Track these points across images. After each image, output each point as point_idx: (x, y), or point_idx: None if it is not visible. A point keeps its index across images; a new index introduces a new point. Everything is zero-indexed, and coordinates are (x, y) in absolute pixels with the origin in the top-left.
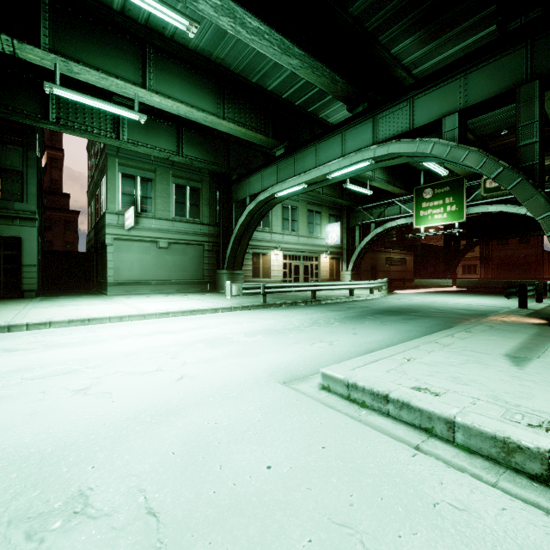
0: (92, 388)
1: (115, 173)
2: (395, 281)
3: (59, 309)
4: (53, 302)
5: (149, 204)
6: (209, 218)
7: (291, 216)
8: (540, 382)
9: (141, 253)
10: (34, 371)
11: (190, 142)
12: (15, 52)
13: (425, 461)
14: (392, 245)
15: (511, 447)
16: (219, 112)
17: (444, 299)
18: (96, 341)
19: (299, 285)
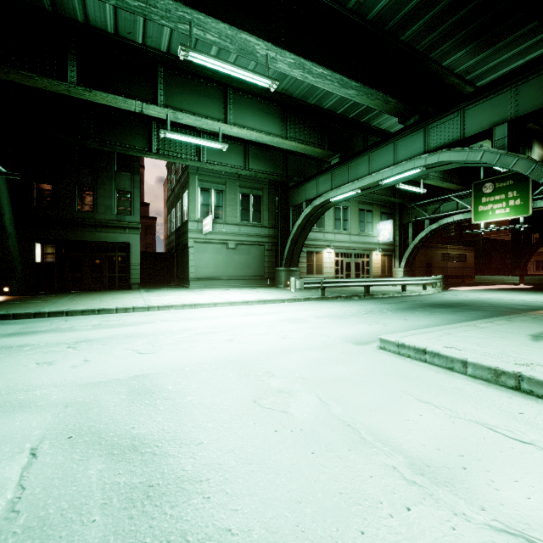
0: (234, 339)
1: (195, 188)
2: (452, 278)
3: (167, 298)
4: (156, 292)
5: (221, 211)
6: (269, 221)
7: (343, 216)
8: None
9: (214, 253)
10: (193, 331)
11: (254, 157)
12: (142, 111)
13: (443, 375)
14: (449, 240)
15: (499, 372)
16: (283, 133)
17: (503, 296)
18: (212, 318)
19: (353, 281)
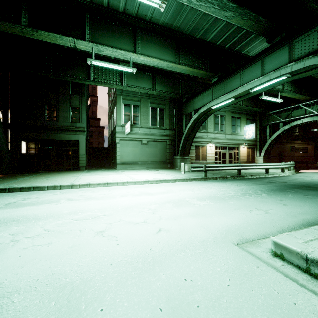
0: (106, 231)
1: (120, 104)
2: (299, 163)
3: (94, 177)
4: (92, 172)
5: (137, 119)
6: (169, 126)
7: (220, 122)
8: None
9: (133, 147)
10: (78, 214)
11: (159, 82)
12: (75, 46)
13: None
14: (295, 137)
15: None
16: (176, 60)
17: None
18: (110, 197)
19: (229, 166)
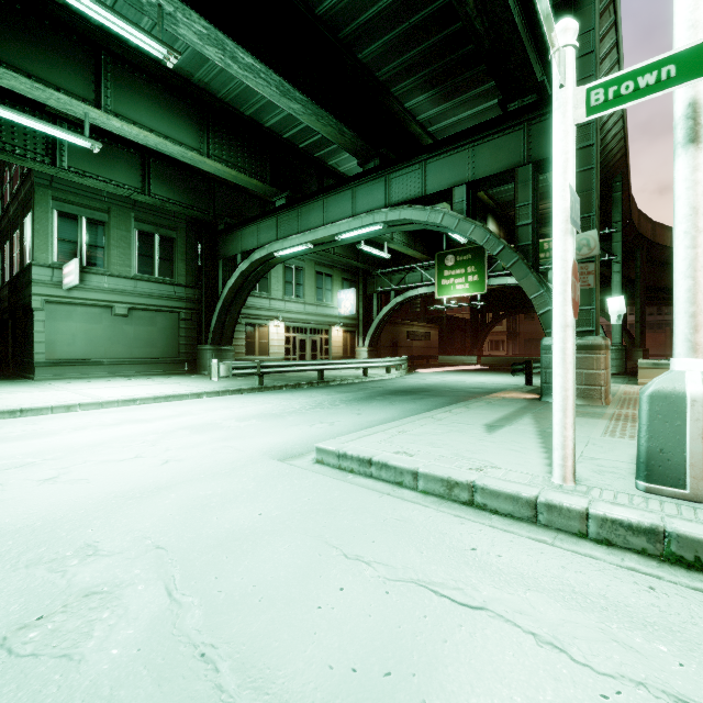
0: (61, 476)
1: (47, 210)
2: (418, 359)
3: None
4: None
5: (101, 255)
6: (187, 278)
7: (296, 279)
8: (498, 442)
9: (87, 321)
10: None
11: (160, 177)
12: None
13: (388, 499)
14: (416, 316)
15: (452, 484)
16: (202, 147)
17: (463, 378)
18: (44, 434)
19: (303, 364)
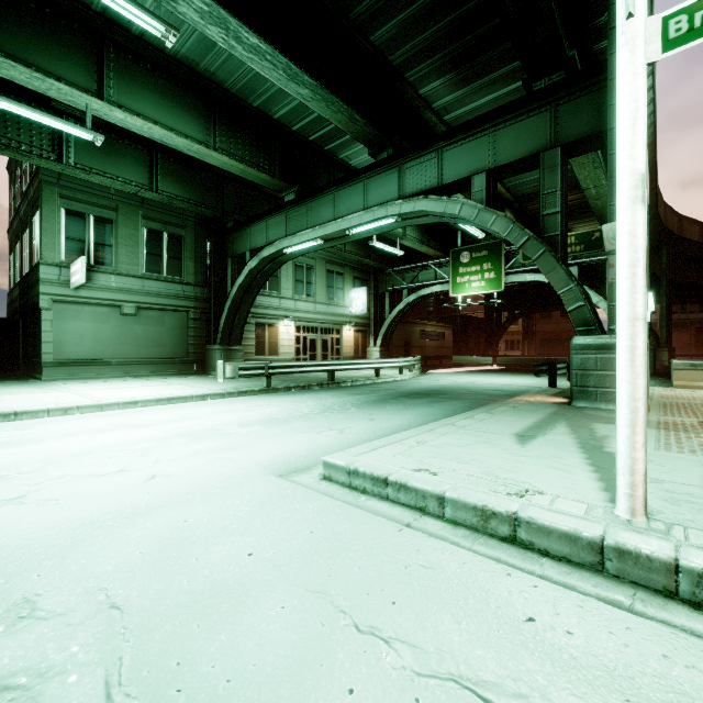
0: (29, 495)
1: (55, 208)
2: (431, 359)
3: None
4: None
5: (108, 254)
6: (195, 276)
7: (306, 278)
8: (534, 457)
9: (95, 321)
10: None
11: (168, 174)
12: None
13: (409, 533)
14: (428, 316)
15: (488, 514)
16: (209, 140)
17: (480, 379)
18: (30, 441)
19: (313, 364)
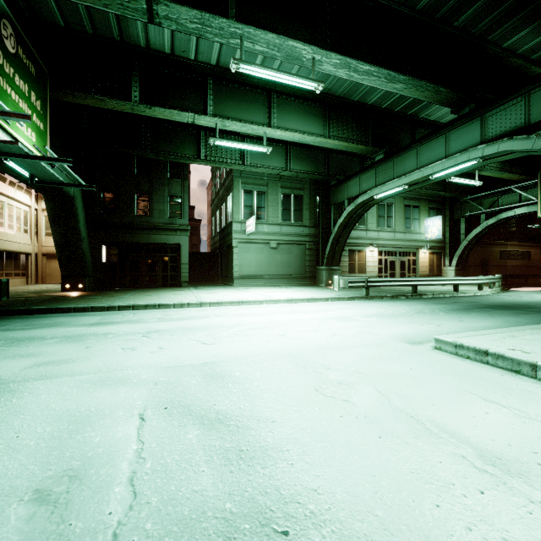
0: (286, 335)
1: (239, 190)
2: (513, 277)
3: (216, 295)
4: (204, 290)
5: (263, 212)
6: (309, 221)
7: (387, 213)
8: None
9: (257, 252)
10: (246, 326)
11: (296, 157)
12: (194, 122)
13: (509, 377)
14: (509, 236)
15: None
16: (325, 132)
17: None
18: (261, 314)
19: (400, 280)
